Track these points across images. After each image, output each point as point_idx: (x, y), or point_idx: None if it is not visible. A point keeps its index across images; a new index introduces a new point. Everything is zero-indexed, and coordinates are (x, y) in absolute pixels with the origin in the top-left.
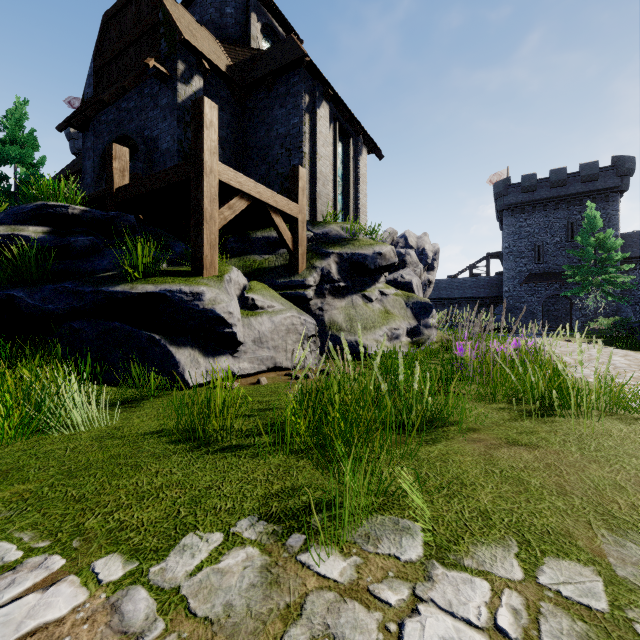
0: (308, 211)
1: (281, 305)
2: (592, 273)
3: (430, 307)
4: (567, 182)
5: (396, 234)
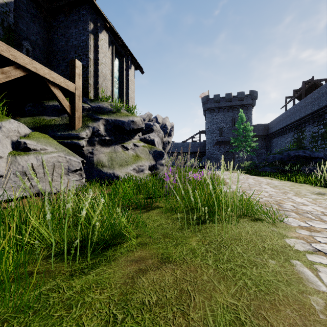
0: (93, 94)
1: (54, 149)
2: (242, 141)
3: (163, 154)
4: (232, 100)
5: (151, 116)
